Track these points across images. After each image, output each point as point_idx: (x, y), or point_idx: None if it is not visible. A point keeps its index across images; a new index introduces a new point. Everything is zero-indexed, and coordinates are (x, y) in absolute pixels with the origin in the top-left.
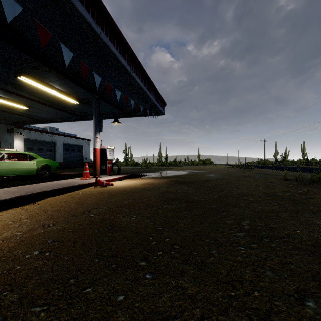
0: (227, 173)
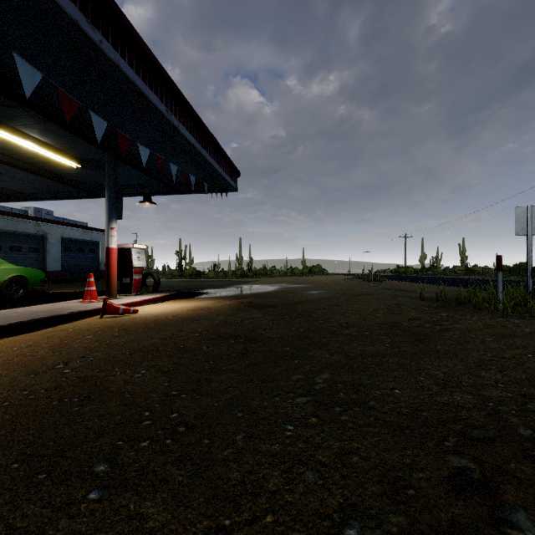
0: (341, 289)
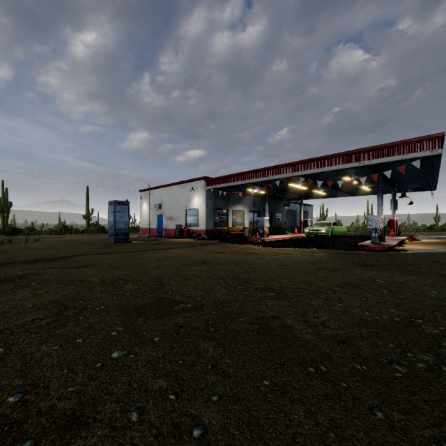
0: None
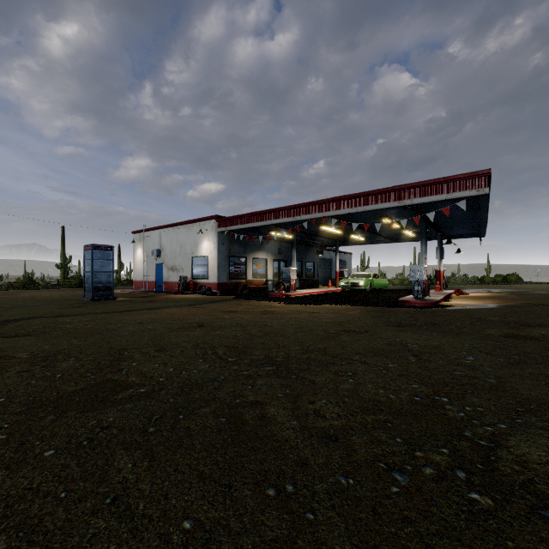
0: None
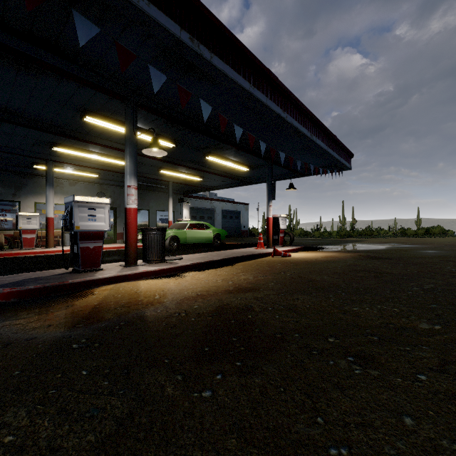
0: None
